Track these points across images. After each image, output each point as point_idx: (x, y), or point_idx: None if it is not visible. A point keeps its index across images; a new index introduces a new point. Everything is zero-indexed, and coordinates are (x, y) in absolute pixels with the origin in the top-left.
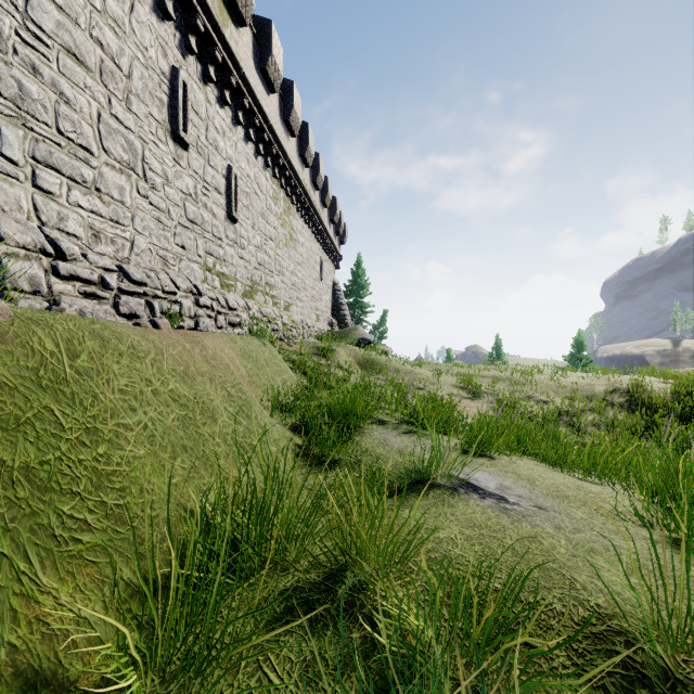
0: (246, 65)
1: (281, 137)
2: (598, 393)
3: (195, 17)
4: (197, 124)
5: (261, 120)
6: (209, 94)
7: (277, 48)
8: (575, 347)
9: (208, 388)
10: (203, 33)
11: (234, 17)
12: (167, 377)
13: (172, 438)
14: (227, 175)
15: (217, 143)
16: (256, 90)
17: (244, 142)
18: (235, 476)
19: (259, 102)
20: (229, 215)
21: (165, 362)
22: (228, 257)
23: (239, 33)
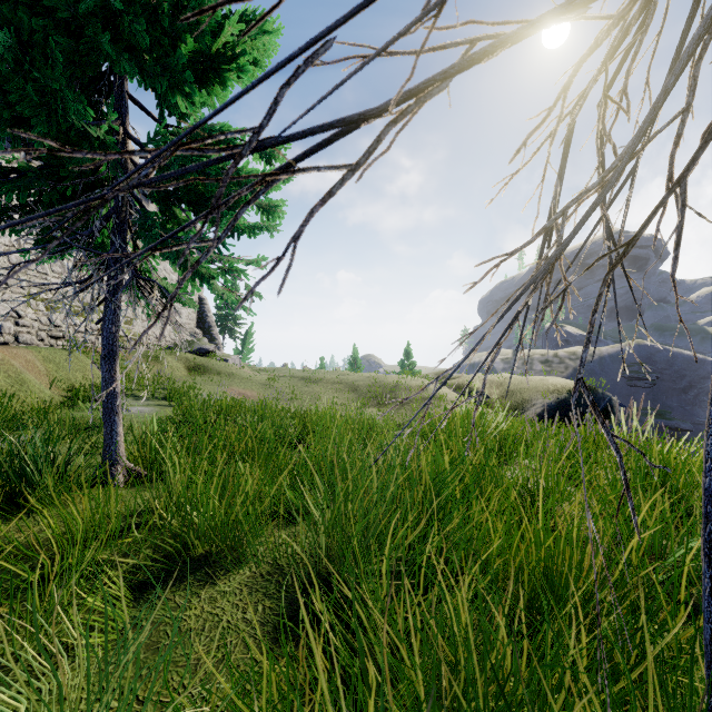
0: None
1: None
2: (356, 386)
3: None
4: None
5: None
6: None
7: None
8: (405, 356)
9: None
10: None
11: None
12: None
13: None
14: None
15: None
16: None
17: None
18: (4, 404)
19: None
20: None
21: None
22: (54, 286)
23: None
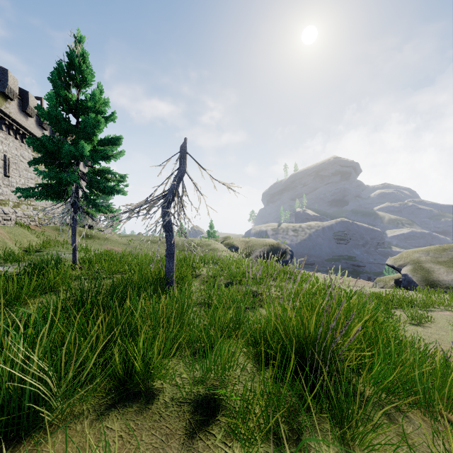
0: (14, 113)
1: (37, 133)
2: (177, 244)
3: None
4: None
5: (24, 131)
6: None
7: (32, 101)
8: (210, 227)
9: None
10: None
11: (7, 98)
12: None
13: None
14: (4, 159)
15: None
16: (20, 121)
17: (14, 141)
18: (1, 253)
19: (22, 125)
20: (5, 175)
21: None
22: (4, 192)
23: (10, 103)
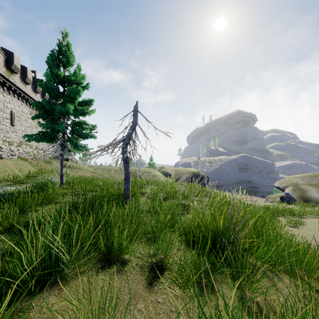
0: (18, 82)
1: (33, 96)
2: None
3: (0, 80)
4: (1, 103)
5: (24, 94)
6: (4, 94)
7: (29, 74)
8: (151, 160)
9: (6, 168)
10: (2, 81)
11: (13, 72)
12: (0, 166)
13: (2, 172)
14: (11, 113)
15: (7, 106)
16: (22, 87)
17: (17, 101)
18: (11, 177)
19: (23, 90)
20: (11, 124)
21: (0, 164)
22: (11, 136)
23: (15, 75)
